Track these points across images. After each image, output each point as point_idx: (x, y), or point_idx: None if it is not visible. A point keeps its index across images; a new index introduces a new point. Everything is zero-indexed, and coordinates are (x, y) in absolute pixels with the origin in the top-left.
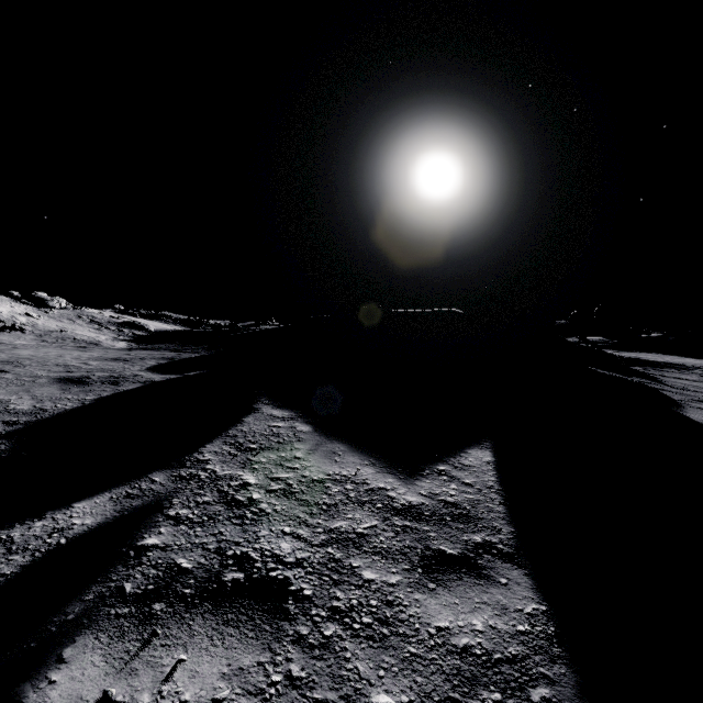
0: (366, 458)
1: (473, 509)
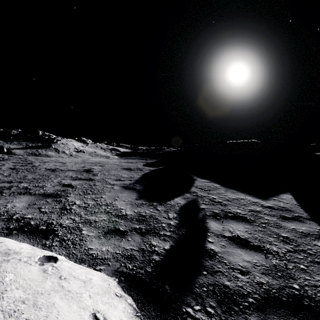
0: (245, 194)
1: (291, 208)
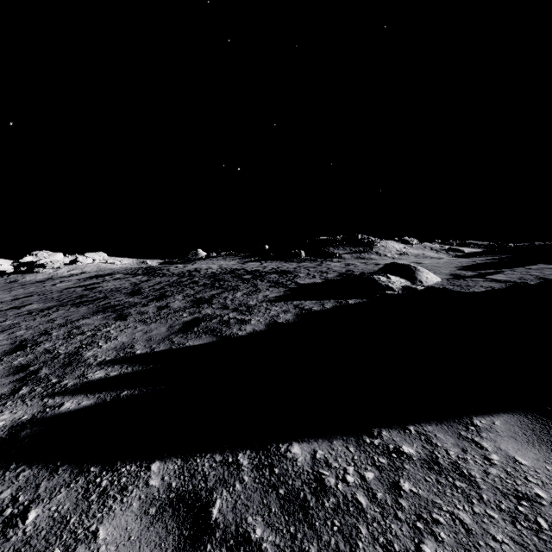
0: None
1: None
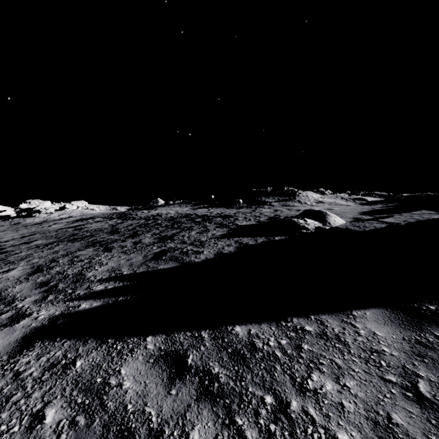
0: None
1: None
